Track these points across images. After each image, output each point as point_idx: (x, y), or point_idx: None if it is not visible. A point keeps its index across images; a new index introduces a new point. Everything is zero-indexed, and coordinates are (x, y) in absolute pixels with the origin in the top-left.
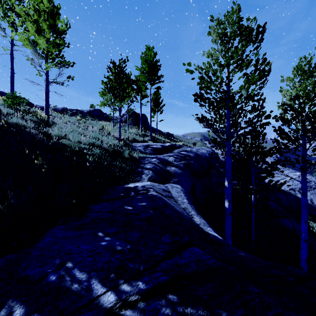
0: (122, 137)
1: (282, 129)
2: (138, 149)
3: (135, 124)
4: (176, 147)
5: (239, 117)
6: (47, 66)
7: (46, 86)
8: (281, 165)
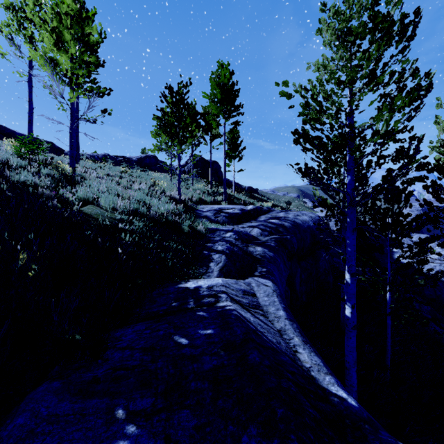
0: (182, 197)
1: (439, 185)
2: (205, 216)
3: (202, 175)
4: (263, 211)
5: (368, 167)
6: (72, 95)
7: (71, 124)
8: (438, 244)
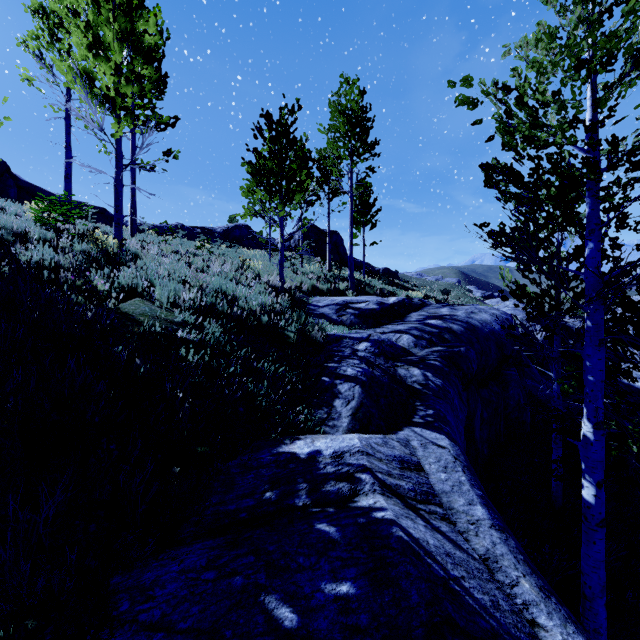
0: (286, 284)
1: None
2: (322, 314)
3: (316, 252)
4: (413, 306)
5: (621, 227)
6: (116, 127)
7: (117, 174)
8: None
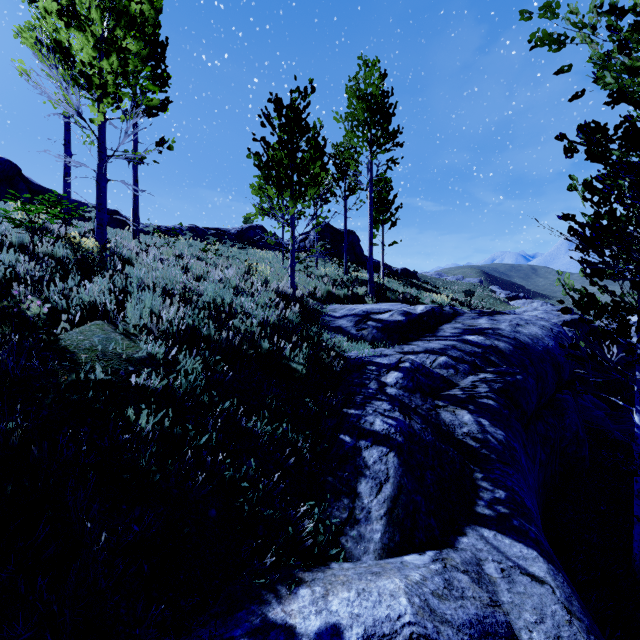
0: (298, 291)
1: None
2: (338, 328)
3: (332, 253)
4: (445, 316)
5: None
6: (95, 111)
7: (99, 166)
8: None
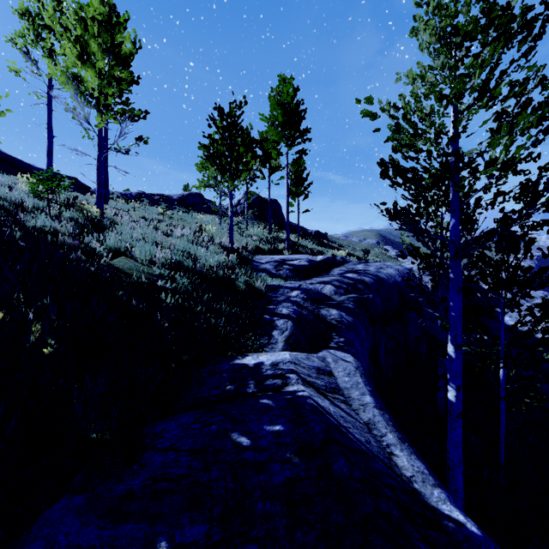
0: (235, 245)
1: None
2: (264, 269)
3: (259, 217)
4: (336, 263)
5: (477, 207)
6: (99, 120)
7: (99, 156)
8: None
